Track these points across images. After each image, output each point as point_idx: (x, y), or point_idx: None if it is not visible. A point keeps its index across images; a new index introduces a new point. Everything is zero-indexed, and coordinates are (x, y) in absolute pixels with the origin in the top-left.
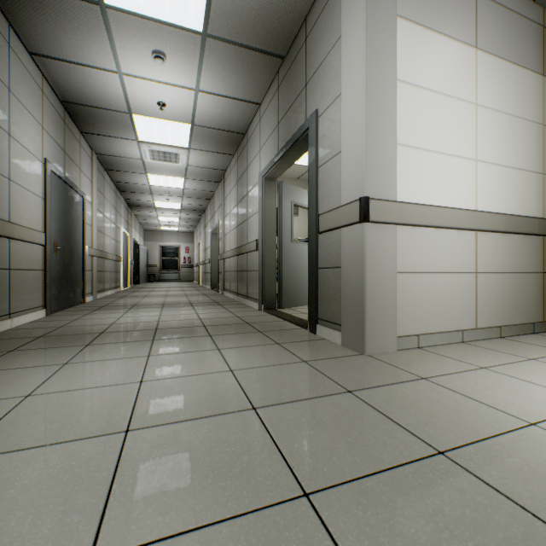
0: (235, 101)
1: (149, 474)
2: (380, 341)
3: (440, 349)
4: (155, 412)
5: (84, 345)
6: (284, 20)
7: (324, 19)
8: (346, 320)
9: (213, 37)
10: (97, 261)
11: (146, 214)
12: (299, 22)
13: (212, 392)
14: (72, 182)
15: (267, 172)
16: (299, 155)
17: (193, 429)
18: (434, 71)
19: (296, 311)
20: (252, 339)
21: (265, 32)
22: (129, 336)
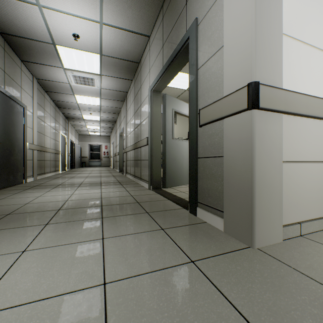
0: (131, 34)
1: None
2: (268, 232)
3: None
4: None
5: None
6: None
7: None
8: (230, 208)
9: None
10: (38, 153)
11: (78, 124)
12: None
13: None
14: (11, 95)
15: (154, 86)
16: (180, 68)
17: None
18: None
19: (176, 190)
20: (138, 223)
21: None
22: (28, 219)
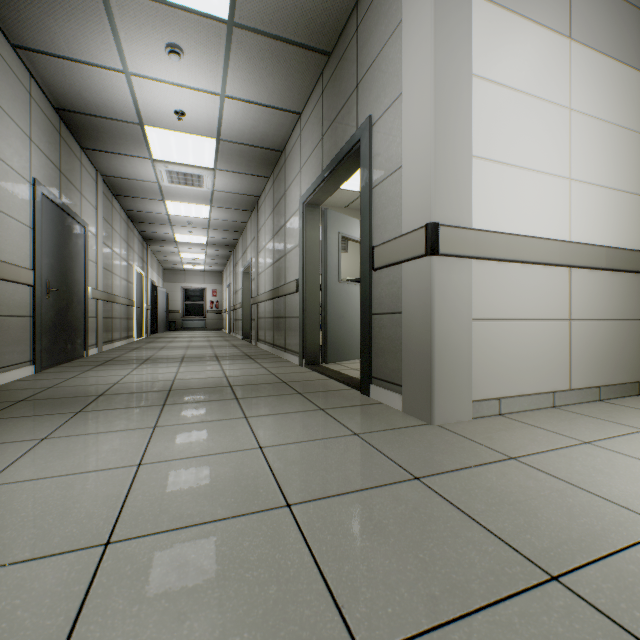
0: (270, 110)
1: (127, 621)
2: (453, 407)
3: (527, 416)
4: (152, 512)
5: (75, 412)
6: (330, 5)
7: (380, 1)
8: (409, 380)
9: (242, 26)
10: (103, 306)
11: (165, 250)
12: (349, 8)
13: (233, 481)
14: (70, 209)
15: (309, 197)
16: (349, 175)
17: (201, 540)
18: (519, 65)
19: (344, 367)
20: (289, 404)
21: (306, 21)
22: (134, 400)
